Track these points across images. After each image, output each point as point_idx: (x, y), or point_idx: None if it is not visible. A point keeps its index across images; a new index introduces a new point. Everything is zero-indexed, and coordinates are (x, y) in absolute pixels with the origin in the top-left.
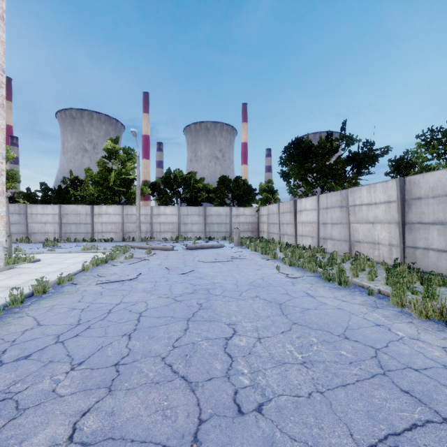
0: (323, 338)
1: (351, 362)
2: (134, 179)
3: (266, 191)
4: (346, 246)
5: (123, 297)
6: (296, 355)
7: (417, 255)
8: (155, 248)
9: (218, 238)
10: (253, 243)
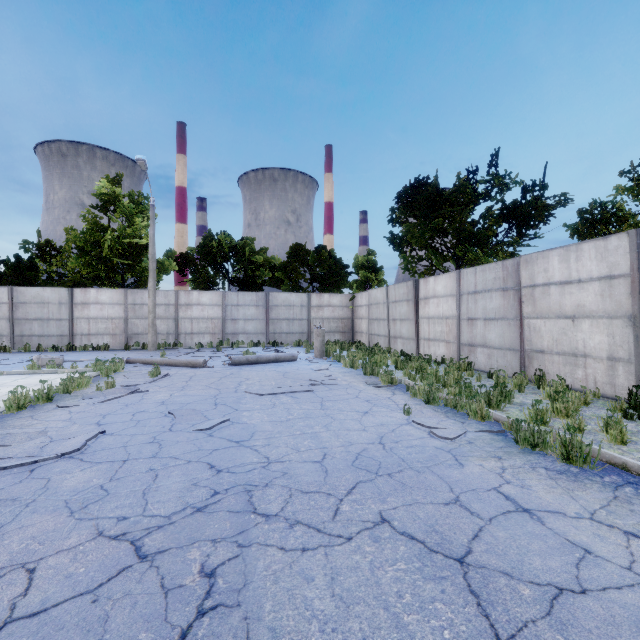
0: None
1: None
2: (148, 245)
3: (365, 268)
4: (515, 358)
5: None
6: None
7: None
8: (172, 363)
9: (288, 343)
10: (345, 351)
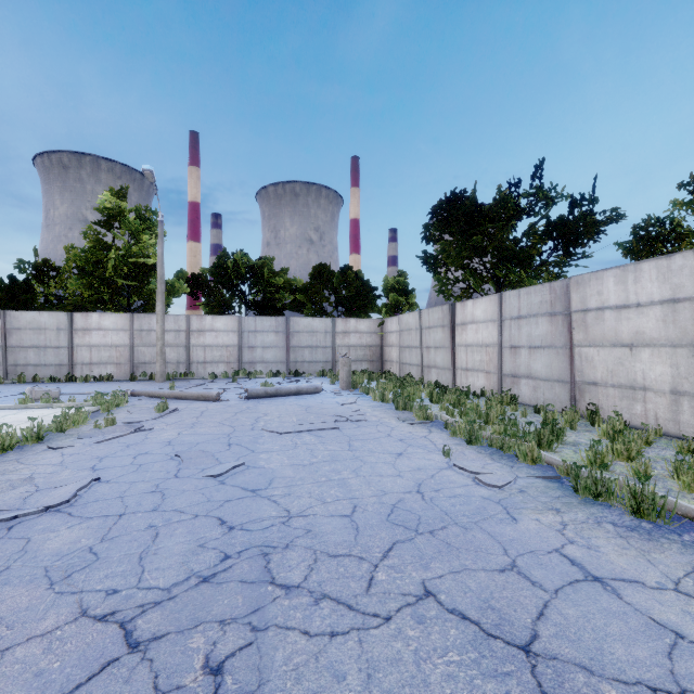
0: None
1: None
2: (156, 265)
3: (395, 290)
4: (564, 391)
5: None
6: None
7: None
8: (182, 396)
9: (311, 373)
10: (374, 382)
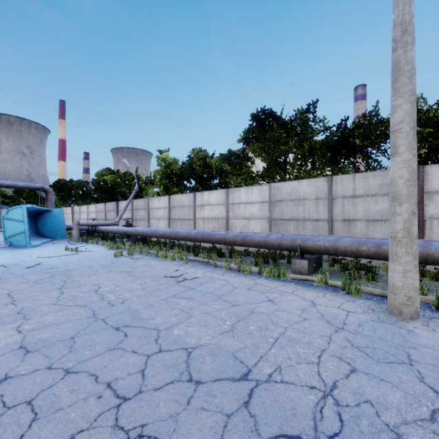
0: None
1: None
2: None
3: None
4: None
5: None
6: None
7: None
8: None
9: None
10: None
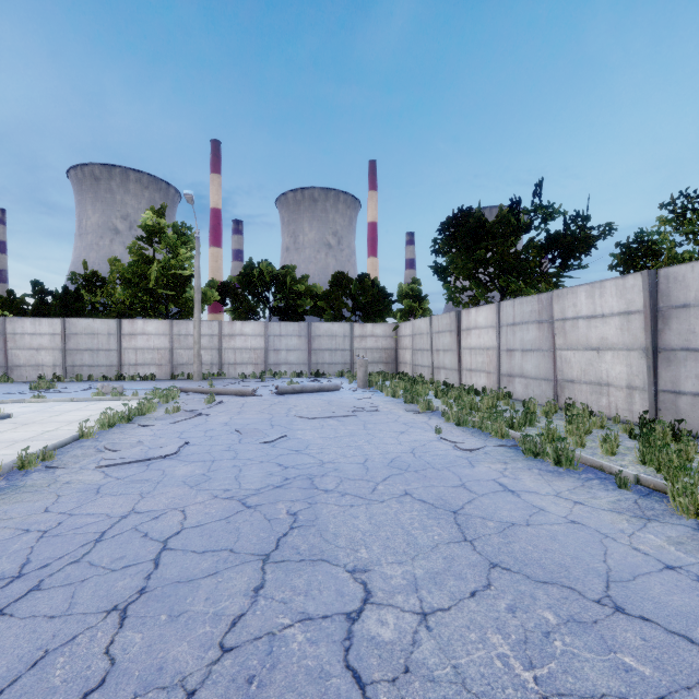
0: (566, 611)
1: (662, 698)
2: (191, 276)
3: (409, 296)
4: (549, 388)
5: (141, 498)
6: (521, 675)
7: (681, 407)
8: (223, 392)
9: (331, 374)
10: (388, 382)
